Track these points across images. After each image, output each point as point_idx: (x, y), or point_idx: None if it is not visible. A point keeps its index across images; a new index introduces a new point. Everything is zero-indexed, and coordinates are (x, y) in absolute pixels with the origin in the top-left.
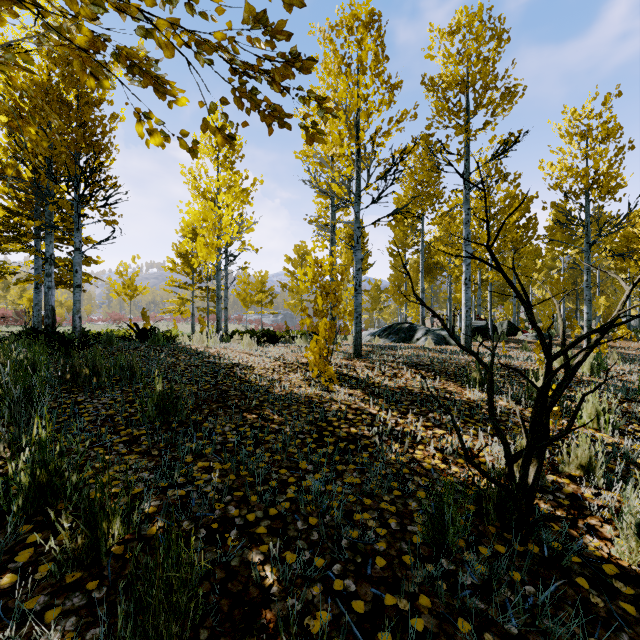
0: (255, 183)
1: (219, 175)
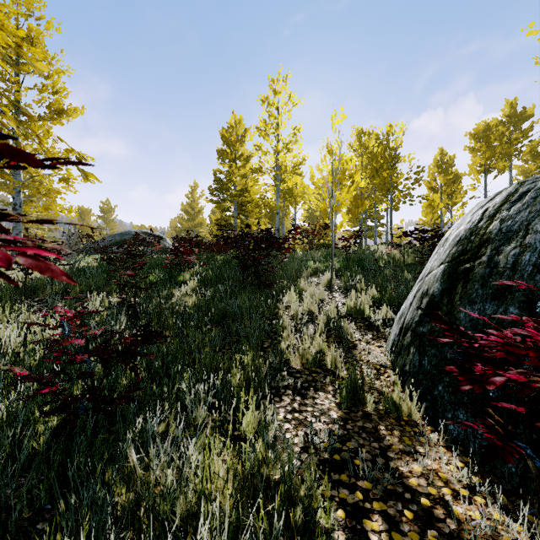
0: (460, 177)
1: (441, 179)
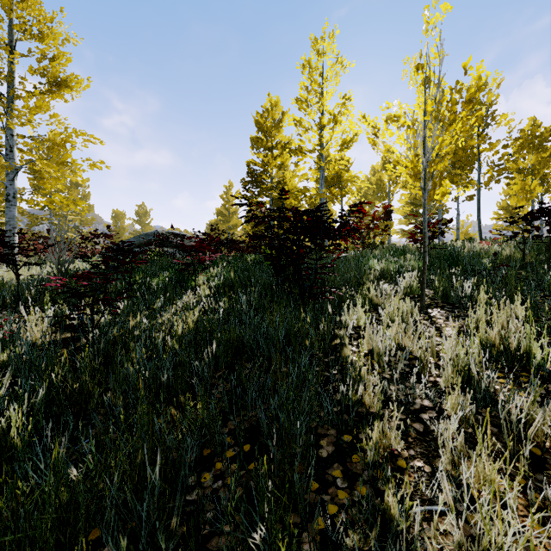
0: None
1: (532, 157)
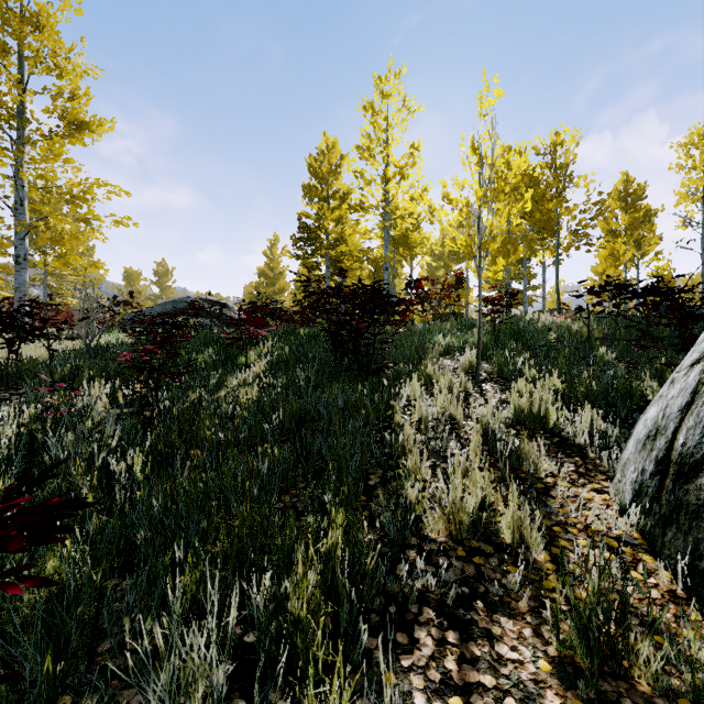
0: (655, 214)
1: (625, 217)
